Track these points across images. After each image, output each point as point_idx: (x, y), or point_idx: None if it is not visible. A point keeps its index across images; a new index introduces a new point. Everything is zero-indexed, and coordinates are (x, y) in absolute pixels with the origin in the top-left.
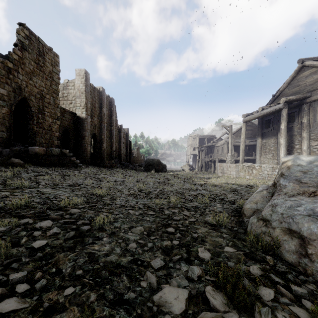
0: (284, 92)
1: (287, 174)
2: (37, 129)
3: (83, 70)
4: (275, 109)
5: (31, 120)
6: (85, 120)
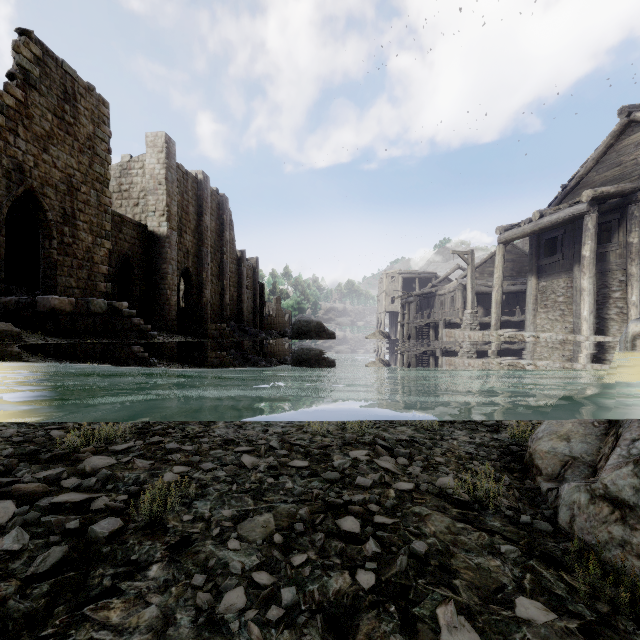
0: (588, 179)
1: None
2: (59, 259)
3: (162, 135)
4: (570, 214)
5: (47, 240)
6: (167, 240)
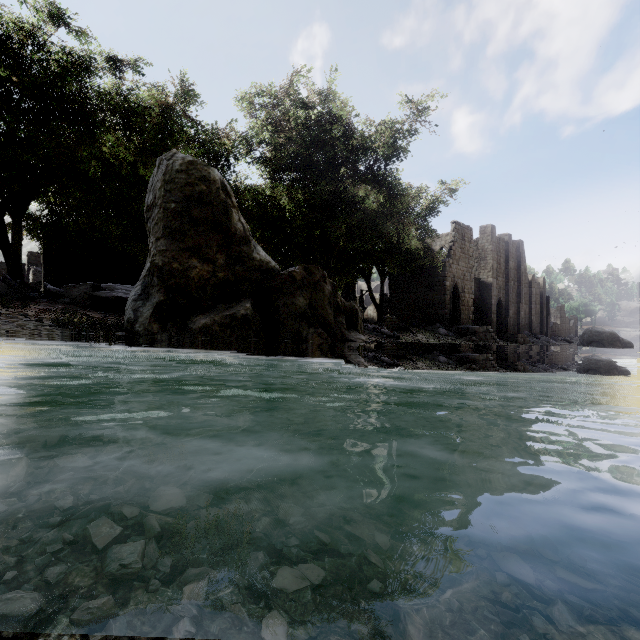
0: None
1: None
2: (461, 308)
3: (489, 226)
4: None
5: (458, 301)
6: (492, 285)
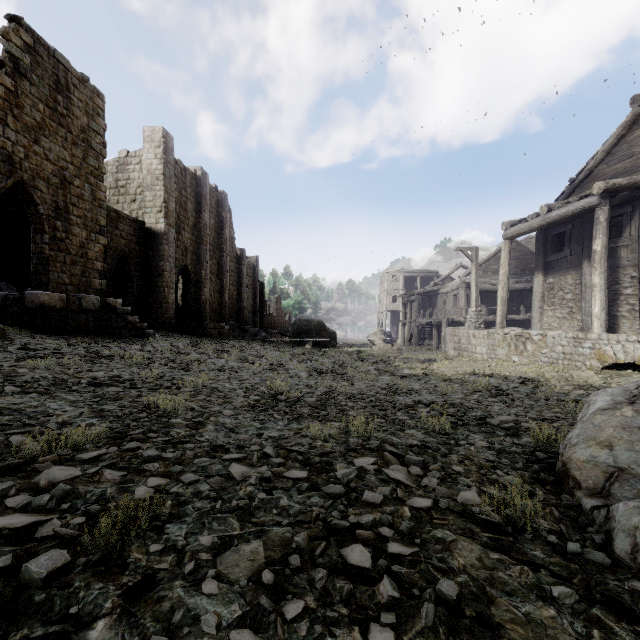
0: (598, 172)
1: None
2: (51, 254)
3: (160, 129)
4: (580, 207)
5: (38, 234)
6: (164, 237)
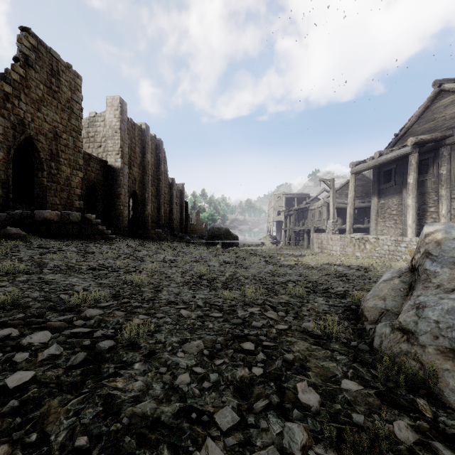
0: (413, 130)
1: (437, 254)
2: (48, 184)
3: (118, 98)
4: (399, 154)
5: (40, 171)
6: (121, 171)
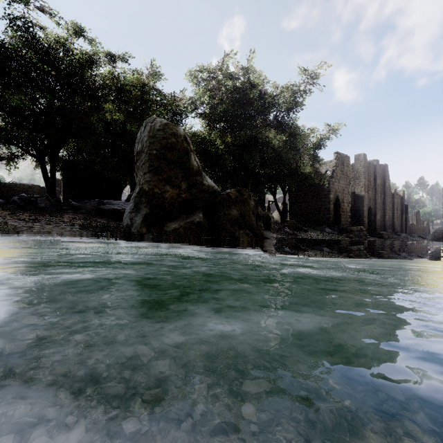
0: None
1: None
2: (341, 213)
3: (362, 154)
4: None
5: (338, 208)
6: (364, 197)
